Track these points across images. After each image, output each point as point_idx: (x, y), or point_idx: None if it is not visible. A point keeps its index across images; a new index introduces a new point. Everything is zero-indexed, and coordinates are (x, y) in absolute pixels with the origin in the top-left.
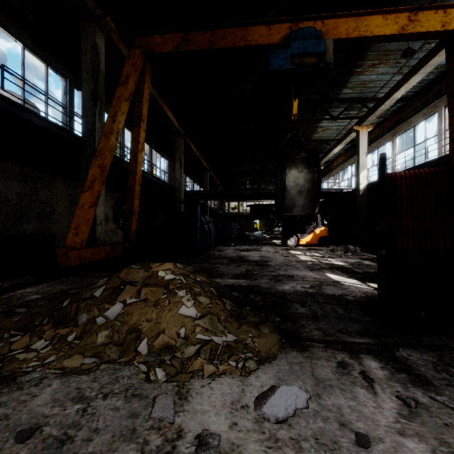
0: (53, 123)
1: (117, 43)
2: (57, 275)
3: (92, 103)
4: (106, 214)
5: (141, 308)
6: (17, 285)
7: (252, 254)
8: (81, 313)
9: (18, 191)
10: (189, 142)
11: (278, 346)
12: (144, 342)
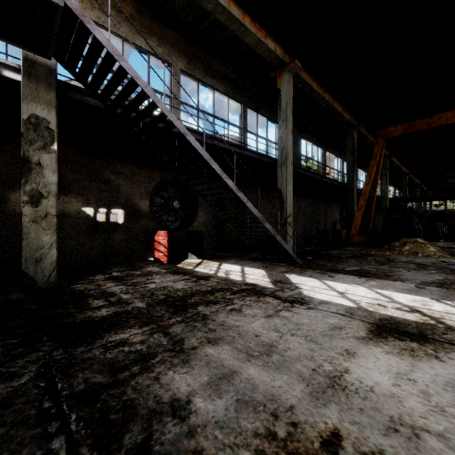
0: (340, 182)
1: (359, 129)
2: (350, 245)
3: (352, 167)
4: (336, 219)
5: (416, 247)
6: (345, 246)
7: None
8: (395, 248)
9: (311, 211)
10: (392, 158)
11: None
12: (420, 254)
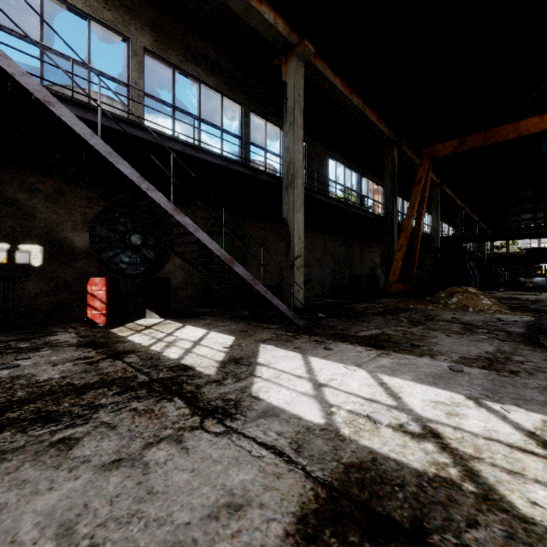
0: (376, 215)
1: (401, 147)
2: (388, 296)
3: (391, 196)
4: (376, 262)
5: (465, 299)
6: (380, 297)
7: (526, 296)
8: (439, 300)
9: (343, 251)
10: (444, 188)
11: (531, 315)
12: (470, 308)
